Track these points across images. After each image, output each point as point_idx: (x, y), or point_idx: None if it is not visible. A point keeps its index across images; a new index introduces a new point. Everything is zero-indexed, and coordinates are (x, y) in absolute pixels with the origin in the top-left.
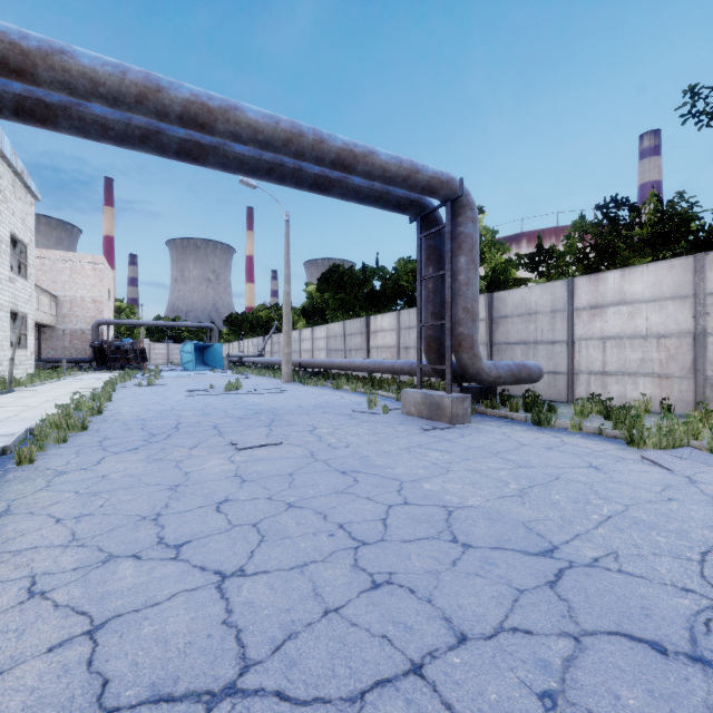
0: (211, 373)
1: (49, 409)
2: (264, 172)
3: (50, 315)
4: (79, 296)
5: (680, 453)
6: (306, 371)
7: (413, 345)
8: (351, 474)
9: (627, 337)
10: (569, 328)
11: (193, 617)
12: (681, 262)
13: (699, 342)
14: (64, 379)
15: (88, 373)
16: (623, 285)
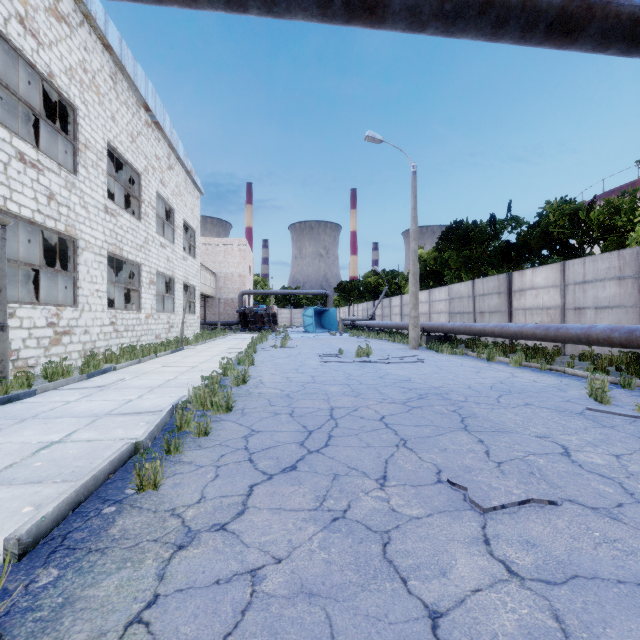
0: (329, 336)
1: (202, 372)
2: (475, 10)
3: (211, 288)
4: (230, 272)
5: None
6: (430, 336)
7: (592, 305)
8: None
9: None
10: None
11: None
12: None
13: None
14: (218, 338)
15: (235, 334)
16: None
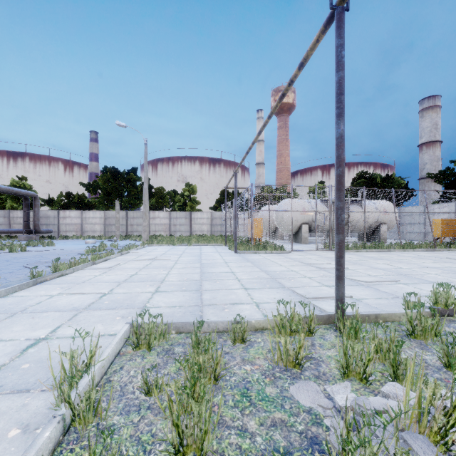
0: None
1: None
2: None
3: None
4: None
5: (73, 239)
6: None
7: None
8: None
9: (71, 224)
10: (59, 221)
11: None
12: (79, 211)
13: (82, 225)
14: None
15: None
16: (70, 214)
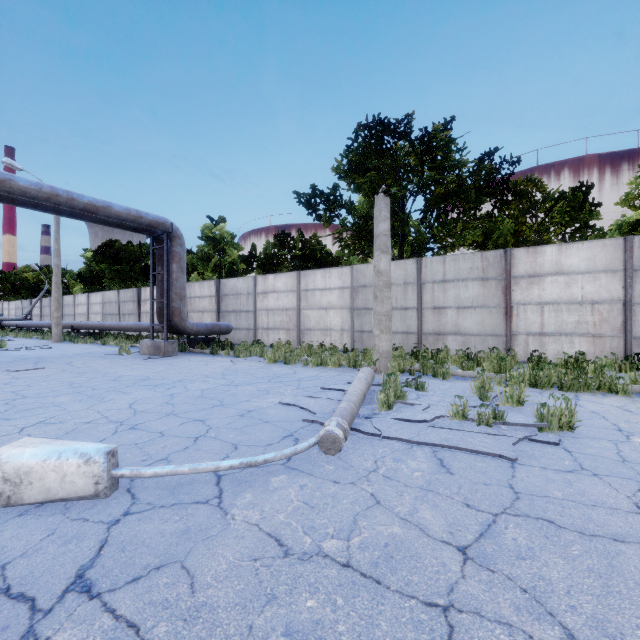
0: None
1: None
2: (31, 206)
3: None
4: None
5: (249, 358)
6: (79, 332)
7: None
8: (83, 373)
9: (276, 309)
10: (255, 303)
11: (4, 395)
12: (293, 274)
13: (298, 313)
14: None
15: None
16: (275, 283)
